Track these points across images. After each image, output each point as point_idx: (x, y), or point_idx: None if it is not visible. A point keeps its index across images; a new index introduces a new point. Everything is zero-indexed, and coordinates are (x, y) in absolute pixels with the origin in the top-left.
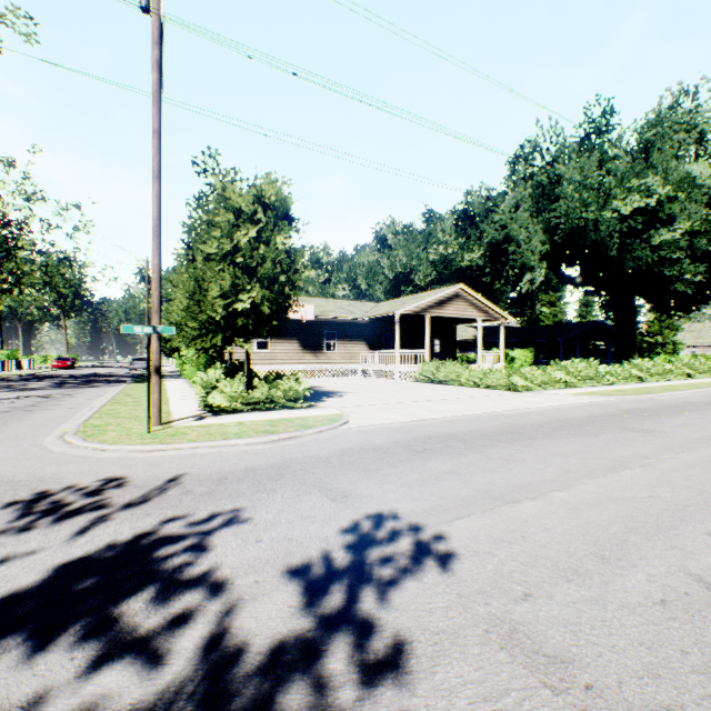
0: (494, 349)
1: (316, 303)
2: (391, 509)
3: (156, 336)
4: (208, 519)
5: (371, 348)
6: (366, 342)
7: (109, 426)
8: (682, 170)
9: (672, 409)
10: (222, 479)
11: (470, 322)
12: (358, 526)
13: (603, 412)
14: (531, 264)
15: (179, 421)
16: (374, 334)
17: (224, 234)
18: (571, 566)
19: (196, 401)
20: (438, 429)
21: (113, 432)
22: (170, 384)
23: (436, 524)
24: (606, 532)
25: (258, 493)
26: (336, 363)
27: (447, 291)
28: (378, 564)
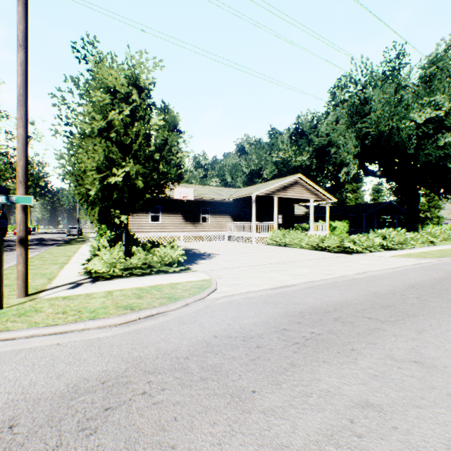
0: (320, 221)
1: (195, 188)
2: None
3: (19, 206)
4: None
5: (234, 220)
6: (230, 216)
7: None
8: None
9: None
10: (2, 430)
11: (304, 202)
12: None
13: (441, 276)
14: (347, 161)
15: (50, 290)
16: (237, 211)
17: (98, 111)
18: None
19: None
20: (305, 300)
21: None
22: (84, 247)
23: None
24: None
25: None
26: (209, 231)
27: (289, 179)
28: None
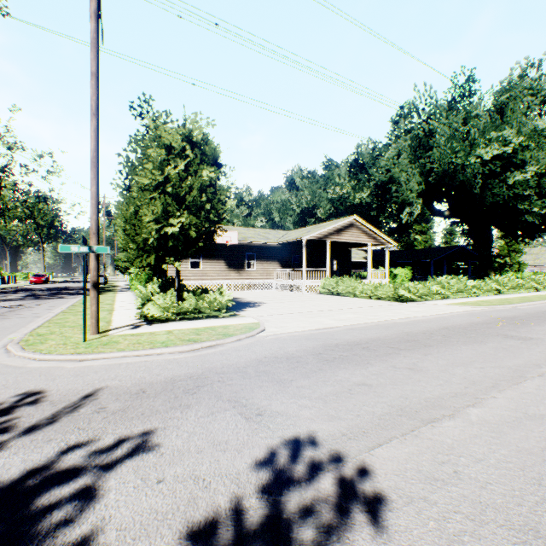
0: (381, 267)
1: (239, 231)
2: (307, 431)
3: (93, 255)
4: (111, 447)
5: (283, 267)
6: (279, 262)
7: (52, 334)
8: (533, 124)
9: (537, 317)
10: (140, 392)
11: (362, 246)
12: (273, 456)
13: (480, 320)
14: (410, 201)
15: (116, 330)
16: (286, 256)
17: (156, 167)
18: (528, 521)
19: (136, 311)
20: (343, 337)
21: (53, 341)
22: (119, 296)
23: (357, 454)
24: (545, 465)
25: (172, 411)
26: (255, 279)
27: (344, 221)
28: (297, 521)
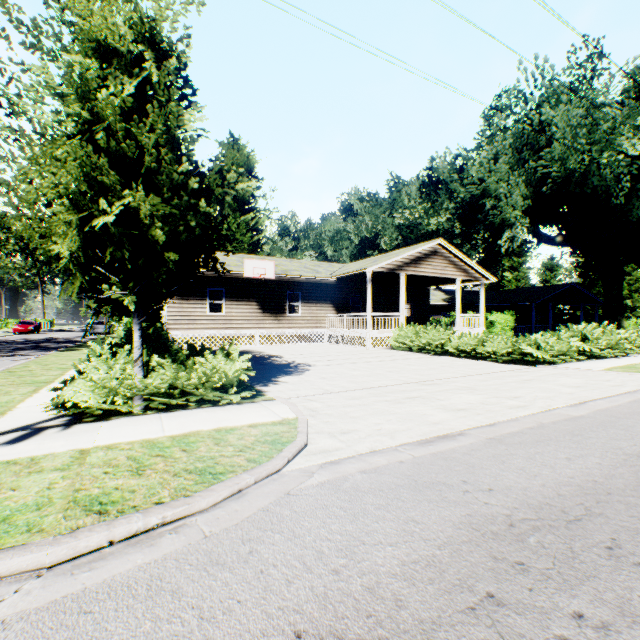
0: (470, 312)
1: (278, 262)
2: None
3: None
4: None
5: (338, 311)
6: (332, 305)
7: None
8: None
9: None
10: None
11: (445, 283)
12: None
13: None
14: (511, 221)
15: None
16: (342, 296)
17: (70, 85)
18: None
19: None
20: (502, 478)
21: None
22: None
23: None
24: None
25: None
26: (299, 328)
27: (424, 246)
28: None
